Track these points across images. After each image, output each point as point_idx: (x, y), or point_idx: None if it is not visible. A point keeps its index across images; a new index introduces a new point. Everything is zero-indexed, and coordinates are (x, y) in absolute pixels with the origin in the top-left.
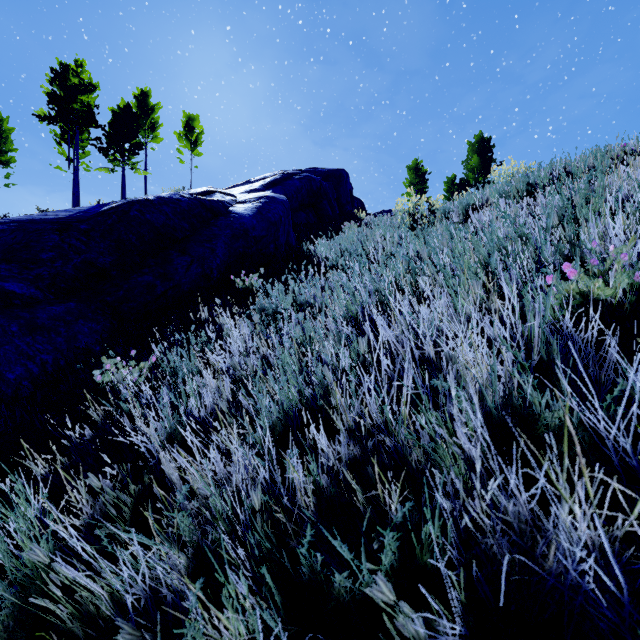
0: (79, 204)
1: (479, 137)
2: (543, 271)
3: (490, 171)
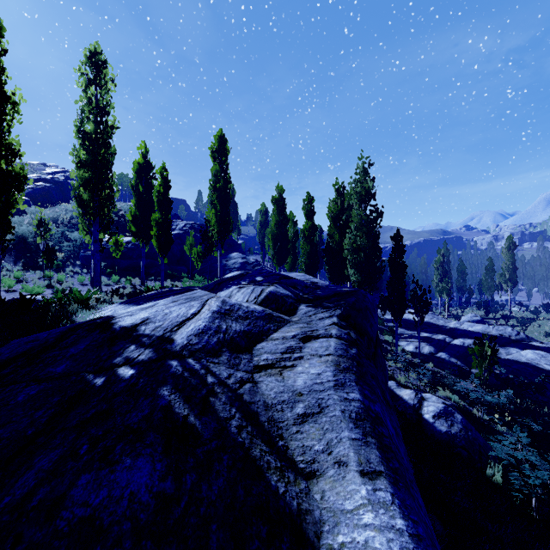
0: None
1: None
2: None
3: None
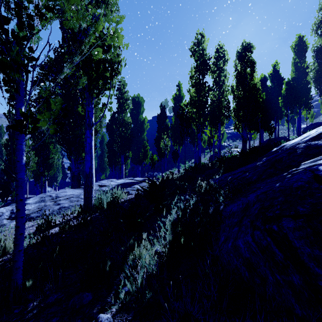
0: None
1: None
2: None
3: None
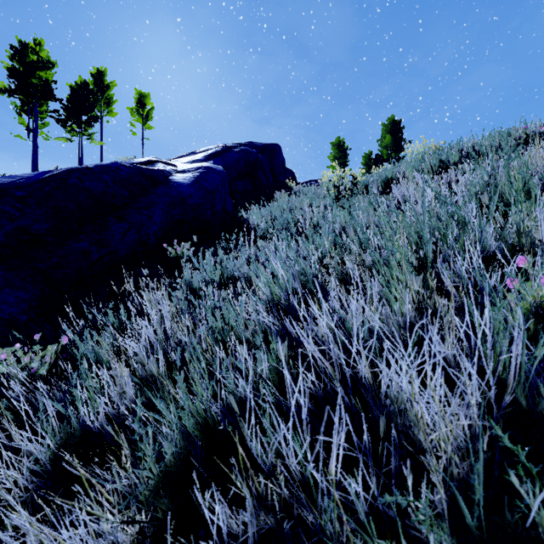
0: (38, 170)
1: (391, 119)
2: (506, 275)
3: (400, 148)
